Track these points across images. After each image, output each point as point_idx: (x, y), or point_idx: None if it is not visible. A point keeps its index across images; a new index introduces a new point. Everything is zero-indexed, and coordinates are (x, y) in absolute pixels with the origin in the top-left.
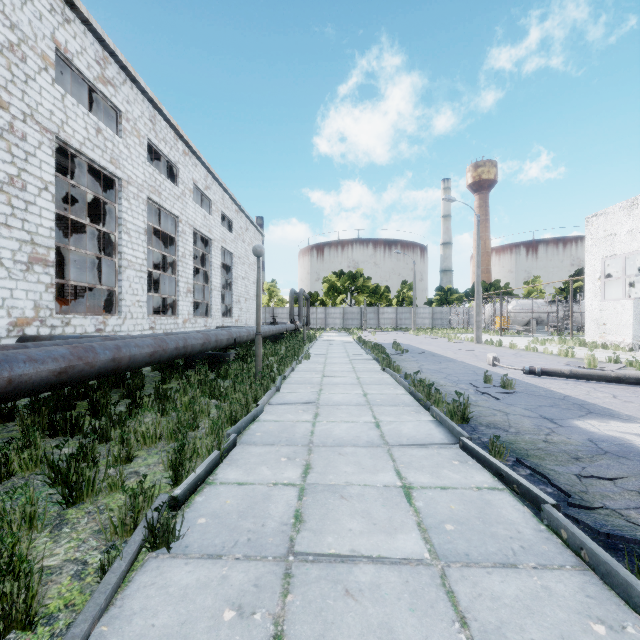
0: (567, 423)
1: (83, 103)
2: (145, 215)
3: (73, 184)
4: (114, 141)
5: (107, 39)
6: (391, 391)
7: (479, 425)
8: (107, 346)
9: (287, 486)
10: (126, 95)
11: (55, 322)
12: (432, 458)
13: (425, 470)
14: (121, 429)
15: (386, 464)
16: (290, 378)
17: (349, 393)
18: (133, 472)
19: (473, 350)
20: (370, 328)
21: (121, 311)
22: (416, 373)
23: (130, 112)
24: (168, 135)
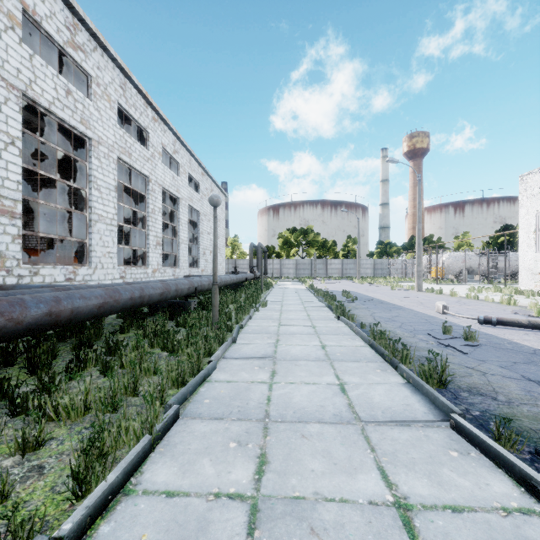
0: None
1: (60, 72)
2: (115, 173)
3: (42, 141)
4: (84, 103)
5: (76, 6)
6: (349, 342)
7: (459, 390)
8: (43, 298)
9: (233, 501)
10: (96, 61)
11: (22, 272)
12: (421, 445)
13: (418, 469)
14: (38, 401)
15: (364, 456)
16: (247, 327)
17: (307, 345)
18: (36, 467)
19: (417, 297)
20: (319, 277)
21: (91, 262)
22: (376, 324)
23: (101, 77)
24: (138, 102)
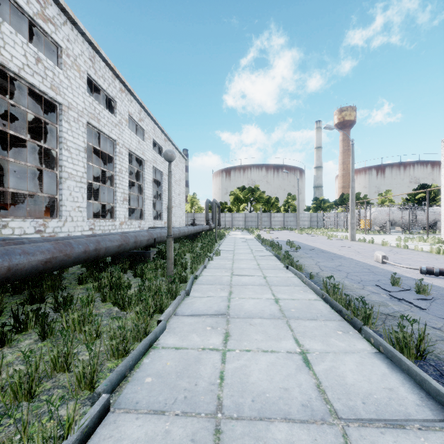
0: None
1: (36, 47)
2: (85, 136)
3: (12, 103)
4: (54, 71)
5: None
6: (302, 295)
7: (440, 362)
8: None
9: None
10: (66, 34)
11: None
12: None
13: None
14: None
15: None
16: (201, 277)
17: (259, 298)
18: None
19: (353, 247)
20: (264, 228)
21: (61, 215)
22: (329, 278)
23: (70, 49)
24: (106, 74)
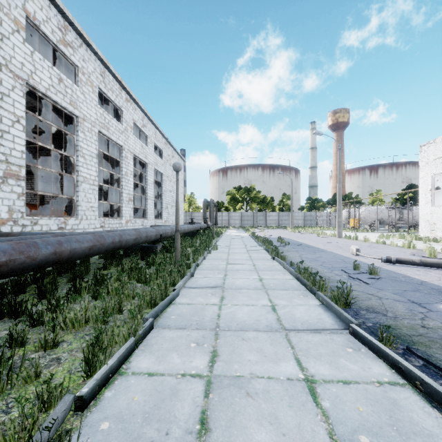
0: (435, 307)
1: (52, 63)
2: (97, 144)
3: (40, 119)
4: (73, 88)
5: (67, 12)
6: (281, 276)
7: (360, 309)
8: (49, 242)
9: (194, 378)
10: (82, 55)
11: (25, 222)
12: (327, 345)
13: (323, 359)
14: (52, 315)
15: (286, 351)
16: (202, 265)
17: (248, 278)
18: (55, 359)
19: (337, 243)
20: (260, 226)
21: (78, 214)
22: (301, 262)
23: (85, 68)
24: (114, 86)
